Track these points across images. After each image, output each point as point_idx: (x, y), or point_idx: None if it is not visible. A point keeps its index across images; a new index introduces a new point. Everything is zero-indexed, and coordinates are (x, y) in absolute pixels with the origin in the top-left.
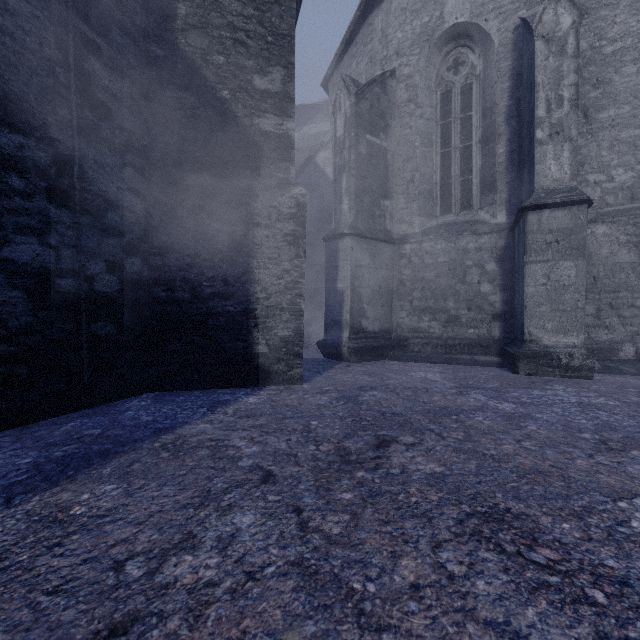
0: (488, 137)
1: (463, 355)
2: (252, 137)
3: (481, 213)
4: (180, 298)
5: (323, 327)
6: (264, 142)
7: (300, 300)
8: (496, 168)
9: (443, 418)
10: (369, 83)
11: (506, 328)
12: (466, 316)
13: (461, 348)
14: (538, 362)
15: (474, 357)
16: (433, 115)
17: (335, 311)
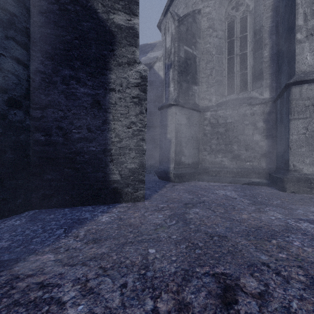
0: (257, 47)
1: (243, 178)
2: (109, 27)
3: (253, 93)
4: (55, 141)
5: (158, 161)
6: (117, 32)
7: (143, 143)
8: (263, 65)
9: (265, 243)
10: (186, 15)
11: (270, 162)
12: (244, 154)
13: (242, 174)
14: (300, 184)
15: (251, 179)
16: (223, 36)
17: (165, 151)
